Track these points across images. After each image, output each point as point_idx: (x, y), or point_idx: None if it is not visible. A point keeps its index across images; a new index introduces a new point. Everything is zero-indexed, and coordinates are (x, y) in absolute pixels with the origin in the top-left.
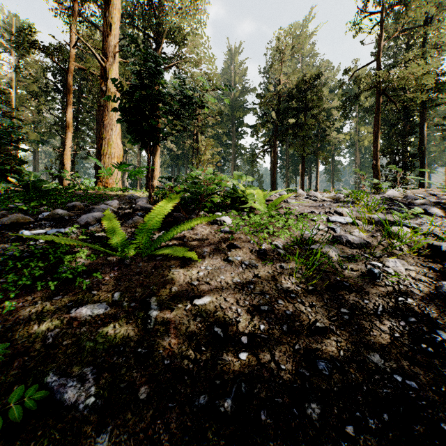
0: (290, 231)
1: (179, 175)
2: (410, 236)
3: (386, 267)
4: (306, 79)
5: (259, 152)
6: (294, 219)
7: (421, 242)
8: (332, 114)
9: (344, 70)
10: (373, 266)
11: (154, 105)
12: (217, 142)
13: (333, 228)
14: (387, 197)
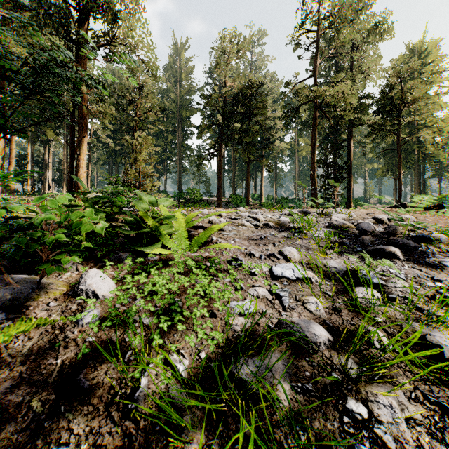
0: (211, 310)
1: (1, 205)
2: (385, 311)
3: (377, 423)
4: (252, 85)
5: (205, 155)
6: (223, 274)
7: (404, 325)
8: (275, 123)
9: (286, 81)
10: (355, 421)
11: (0, 72)
12: (161, 140)
13: (279, 295)
14: (336, 225)
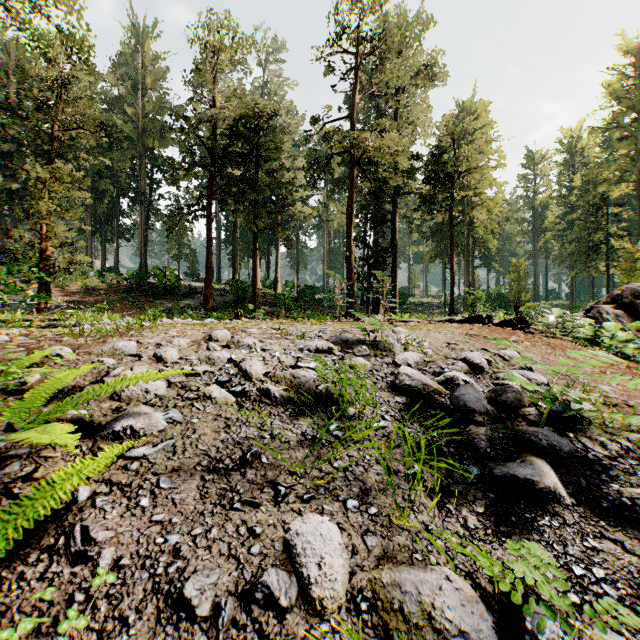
0: None
1: None
2: None
3: None
4: (261, 114)
5: (183, 214)
6: None
7: None
8: (297, 178)
9: (312, 117)
10: None
11: None
12: (108, 182)
13: None
14: (411, 387)
